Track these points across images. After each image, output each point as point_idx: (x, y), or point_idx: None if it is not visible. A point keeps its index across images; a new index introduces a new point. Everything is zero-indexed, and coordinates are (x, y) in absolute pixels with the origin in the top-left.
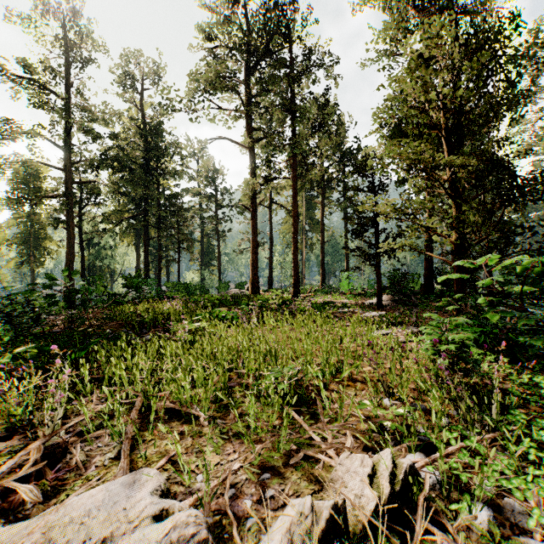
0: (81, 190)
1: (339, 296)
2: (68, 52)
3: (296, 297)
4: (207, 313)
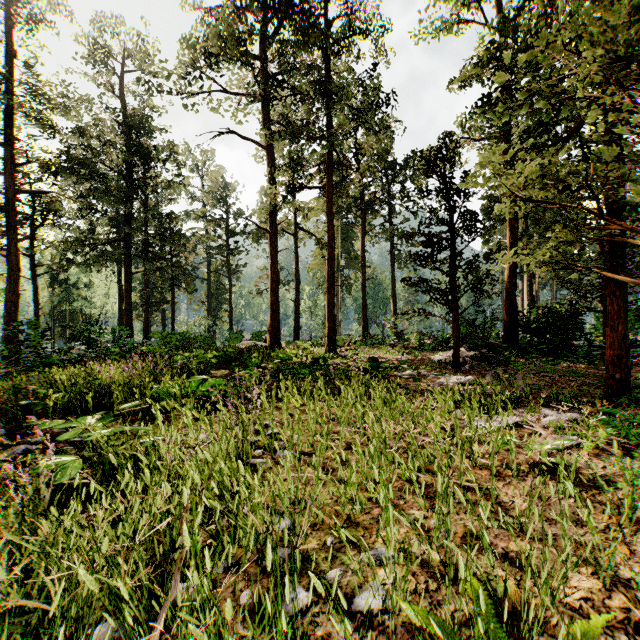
0: (34, 205)
1: (389, 349)
2: (6, 3)
3: (331, 351)
4: (178, 385)
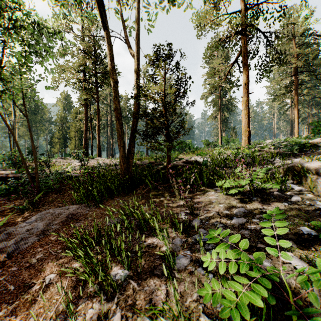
0: None
1: None
2: None
3: None
4: None
